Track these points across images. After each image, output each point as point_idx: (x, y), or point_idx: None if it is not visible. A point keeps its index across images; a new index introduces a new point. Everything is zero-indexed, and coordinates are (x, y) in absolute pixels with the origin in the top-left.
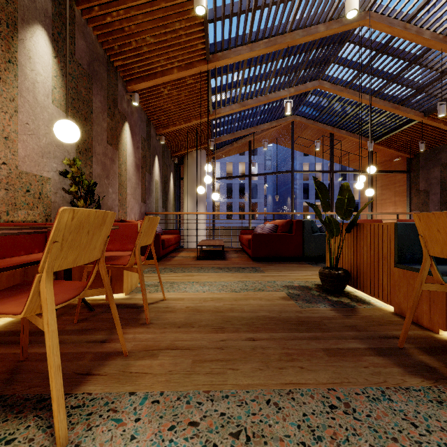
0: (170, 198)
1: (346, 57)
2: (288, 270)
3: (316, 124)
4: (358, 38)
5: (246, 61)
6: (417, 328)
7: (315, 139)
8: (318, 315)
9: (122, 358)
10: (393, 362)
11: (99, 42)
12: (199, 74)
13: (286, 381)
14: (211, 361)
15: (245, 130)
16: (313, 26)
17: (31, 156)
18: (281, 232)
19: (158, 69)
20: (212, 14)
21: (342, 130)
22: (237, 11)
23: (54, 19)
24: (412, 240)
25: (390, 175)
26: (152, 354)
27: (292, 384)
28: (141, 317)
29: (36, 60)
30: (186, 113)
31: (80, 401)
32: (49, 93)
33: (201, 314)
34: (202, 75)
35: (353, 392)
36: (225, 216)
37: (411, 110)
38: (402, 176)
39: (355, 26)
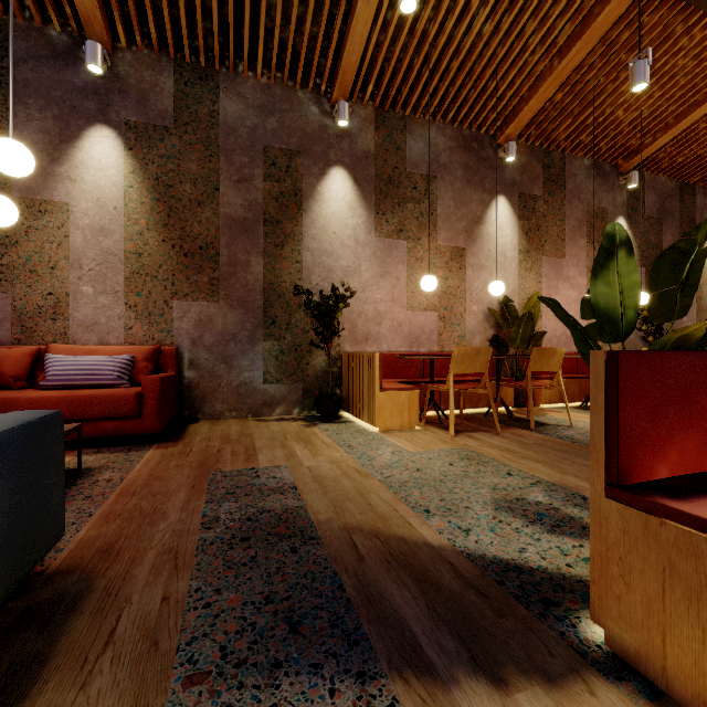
0: None
1: None
2: None
3: None
4: None
5: None
6: None
7: None
8: None
9: None
10: None
11: (670, 178)
12: None
13: None
14: None
15: None
16: None
17: None
18: None
19: None
20: None
21: None
22: None
23: (628, 202)
24: None
25: None
26: None
27: None
28: None
29: None
30: None
31: None
32: None
33: None
34: None
35: None
36: None
37: None
38: None
39: None
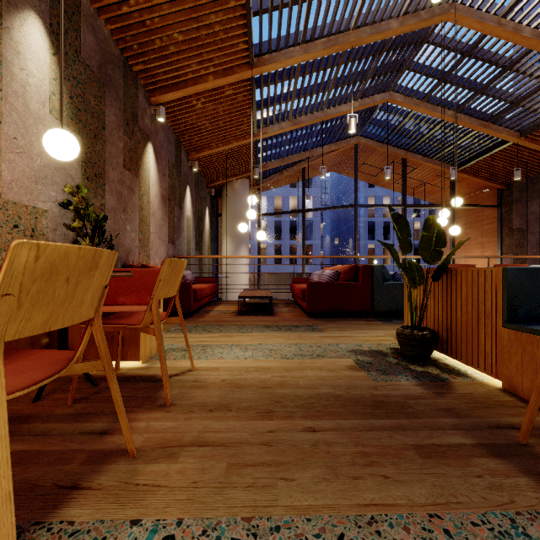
0: (205, 239)
1: (423, 62)
2: (353, 329)
3: (385, 147)
4: (439, 37)
5: (299, 67)
6: (539, 413)
7: (383, 166)
8: (399, 392)
9: (127, 460)
10: (517, 467)
11: (113, 39)
12: (240, 82)
13: (365, 501)
14: (254, 465)
15: (298, 155)
16: (383, 22)
17: (21, 180)
18: (344, 280)
19: (189, 76)
20: (257, 5)
21: (417, 154)
22: (288, 1)
23: (52, 5)
24: (527, 291)
25: (476, 210)
26: (170, 453)
27: (374, 506)
28: (160, 395)
29: (28, 56)
30: (224, 133)
31: (55, 537)
32: (46, 100)
33: (241, 391)
34: (244, 83)
35: (467, 520)
36: (272, 261)
37: (504, 129)
38: (491, 211)
39: (437, 22)
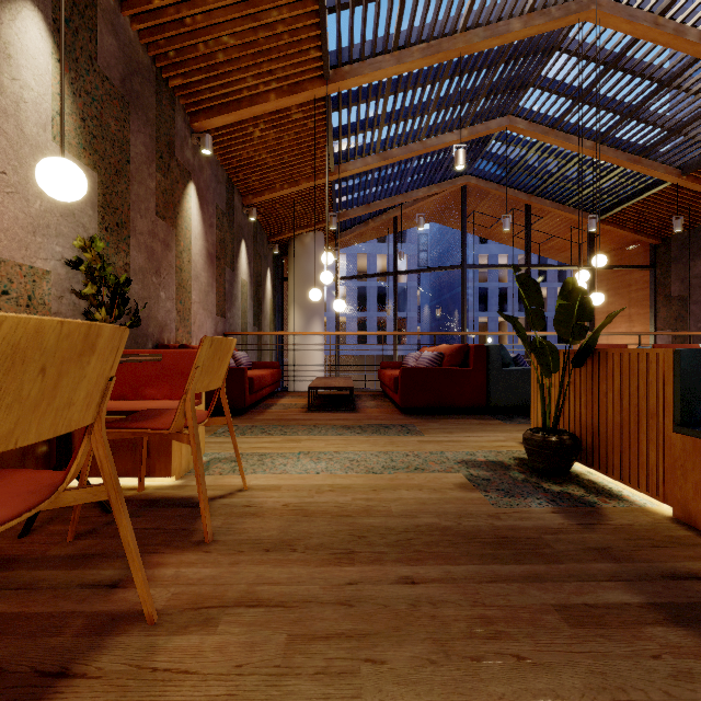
0: (266, 310)
1: (554, 77)
2: (463, 431)
3: (503, 190)
4: (575, 43)
5: (389, 82)
6: None
7: (500, 214)
8: (530, 523)
9: (143, 630)
10: None
11: (142, 43)
12: (312, 103)
13: (491, 698)
14: (326, 638)
15: (387, 200)
16: (502, 22)
17: (12, 230)
18: (450, 365)
19: (243, 93)
20: None
21: (545, 199)
22: None
23: None
24: None
25: (622, 273)
26: (206, 618)
27: None
28: (197, 527)
29: (22, 62)
30: (291, 170)
31: None
32: (48, 122)
33: (311, 521)
34: (317, 104)
35: None
36: (355, 338)
37: (660, 165)
38: (642, 274)
39: (572, 22)
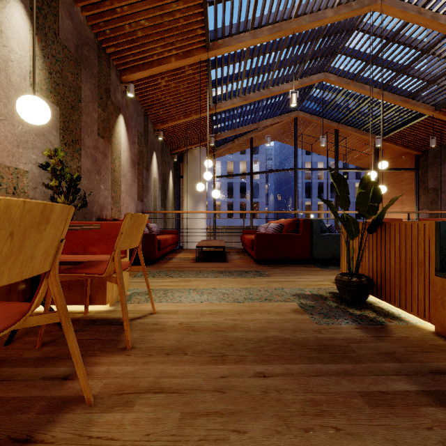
0: (169, 197)
1: (353, 47)
2: (296, 274)
3: (320, 120)
4: (367, 25)
5: (248, 50)
6: None
7: (319, 136)
8: (341, 336)
9: (84, 409)
10: None
11: (89, 25)
12: (198, 64)
13: None
14: (207, 415)
15: (247, 127)
16: (320, 11)
17: (3, 144)
18: (287, 232)
19: (154, 57)
20: None
21: (347, 126)
22: None
23: None
24: None
25: (397, 173)
26: (126, 401)
27: None
28: (122, 338)
29: (10, 35)
30: (185, 107)
31: None
32: (27, 74)
33: (197, 334)
34: (201, 64)
35: None
36: (226, 215)
37: (422, 104)
38: (409, 174)
39: (366, 12)
